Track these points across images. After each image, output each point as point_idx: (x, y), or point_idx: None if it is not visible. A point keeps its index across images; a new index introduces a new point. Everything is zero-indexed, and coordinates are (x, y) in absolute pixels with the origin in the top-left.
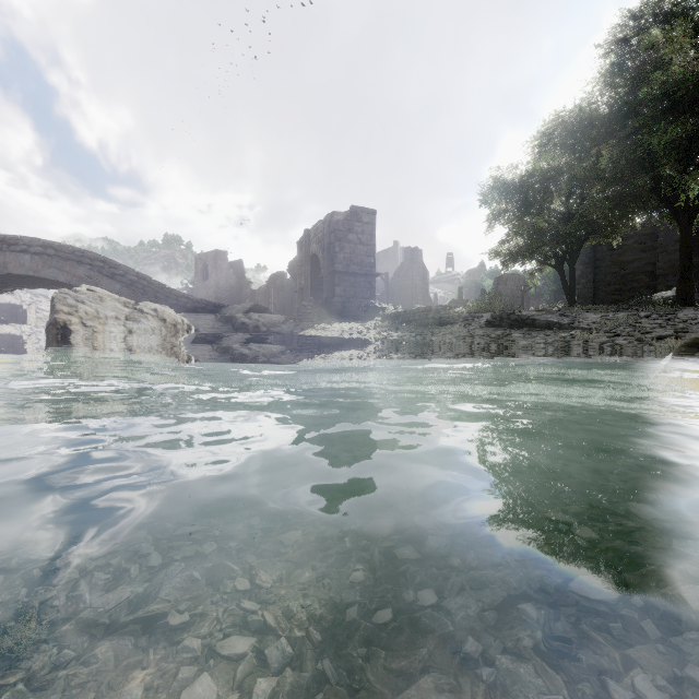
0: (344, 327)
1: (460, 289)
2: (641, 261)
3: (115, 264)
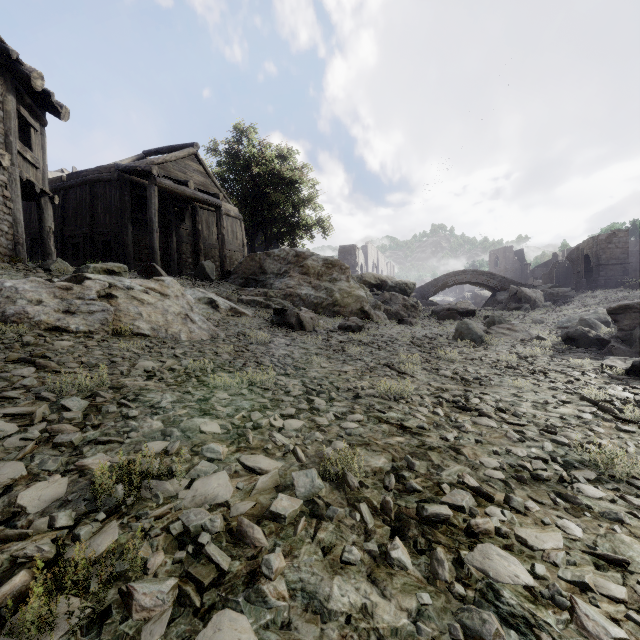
0: (601, 291)
1: None
2: None
3: (494, 274)
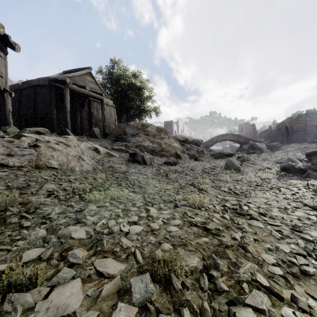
0: (294, 144)
1: None
2: None
3: (241, 136)
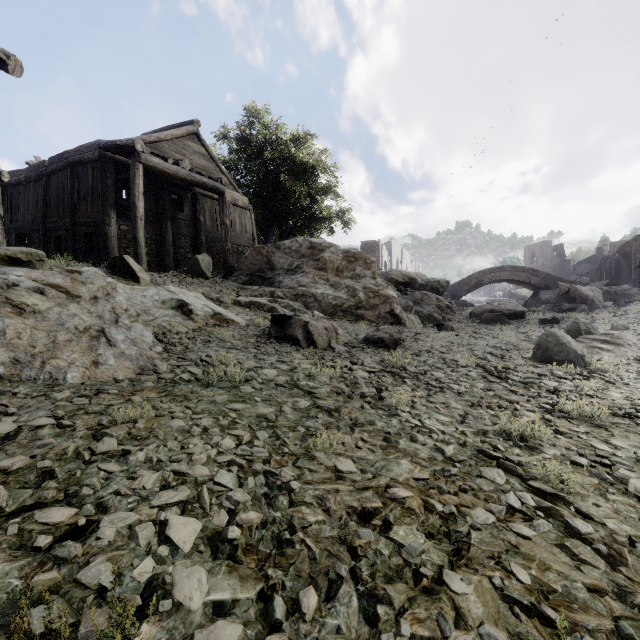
0: None
1: None
2: None
3: (537, 271)
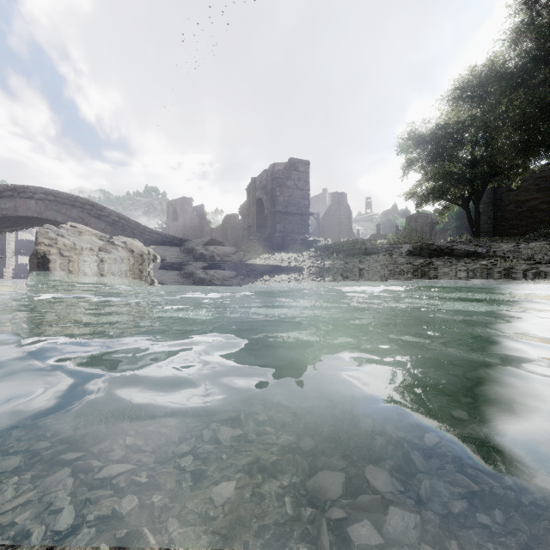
0: (284, 256)
1: (378, 226)
2: (536, 200)
3: (101, 207)
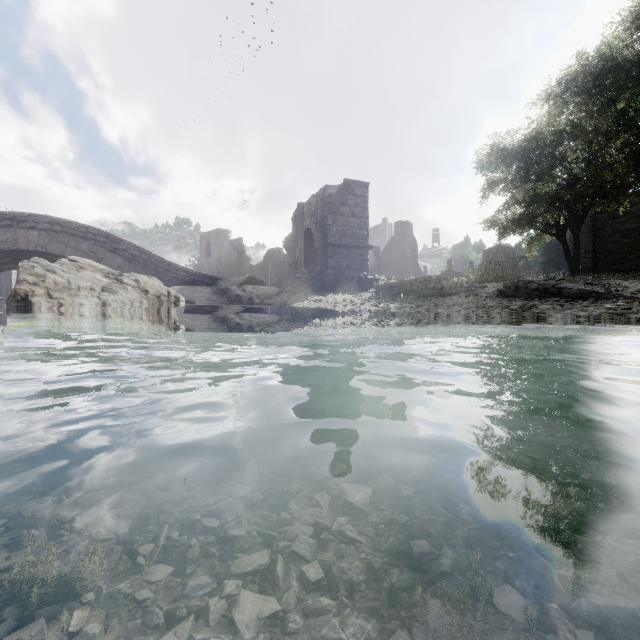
0: (337, 298)
1: (449, 262)
2: None
3: (117, 240)
